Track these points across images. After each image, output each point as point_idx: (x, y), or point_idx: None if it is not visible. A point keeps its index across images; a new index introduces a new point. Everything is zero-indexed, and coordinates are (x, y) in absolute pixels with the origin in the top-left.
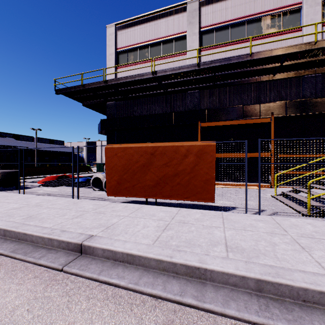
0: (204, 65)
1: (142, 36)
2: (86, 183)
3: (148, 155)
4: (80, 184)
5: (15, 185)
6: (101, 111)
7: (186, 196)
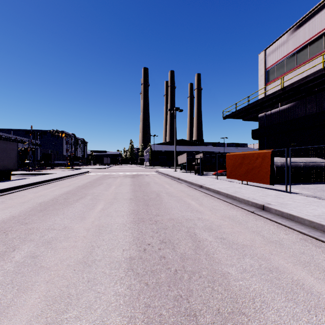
0: None
1: (288, 48)
2: None
3: (241, 158)
4: None
5: (202, 173)
6: None
7: (257, 180)
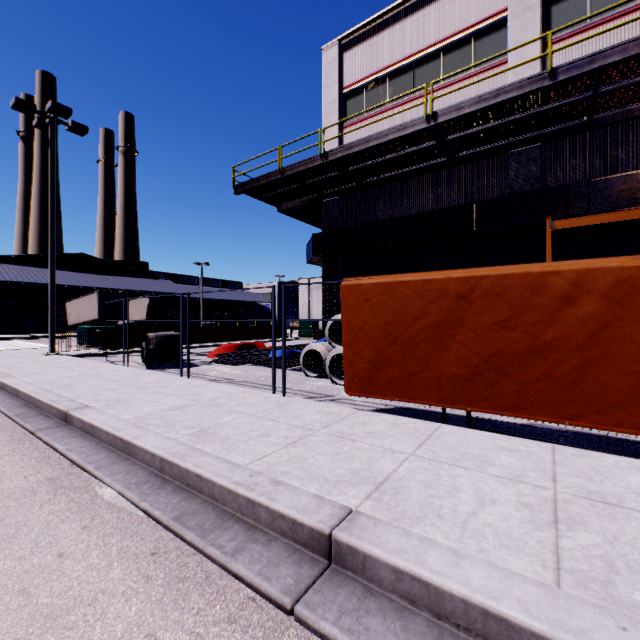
0: (569, 71)
1: (397, 49)
2: (290, 361)
3: (450, 301)
4: (278, 361)
5: (175, 360)
6: (311, 221)
7: (569, 413)
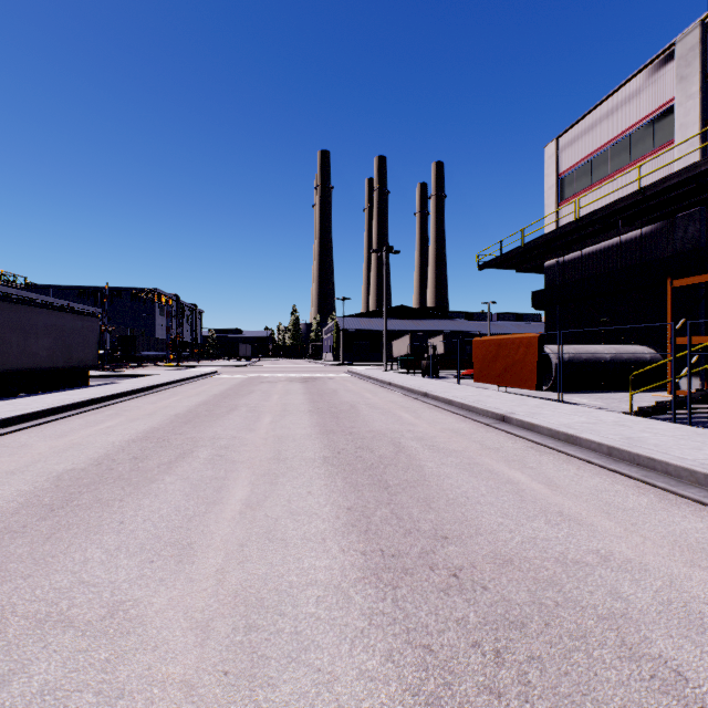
0: (651, 189)
1: (596, 140)
2: None
3: (497, 347)
4: None
5: (436, 375)
6: None
7: (519, 384)
